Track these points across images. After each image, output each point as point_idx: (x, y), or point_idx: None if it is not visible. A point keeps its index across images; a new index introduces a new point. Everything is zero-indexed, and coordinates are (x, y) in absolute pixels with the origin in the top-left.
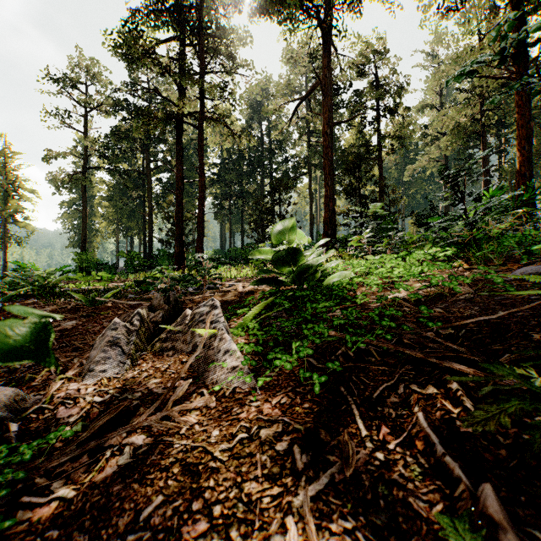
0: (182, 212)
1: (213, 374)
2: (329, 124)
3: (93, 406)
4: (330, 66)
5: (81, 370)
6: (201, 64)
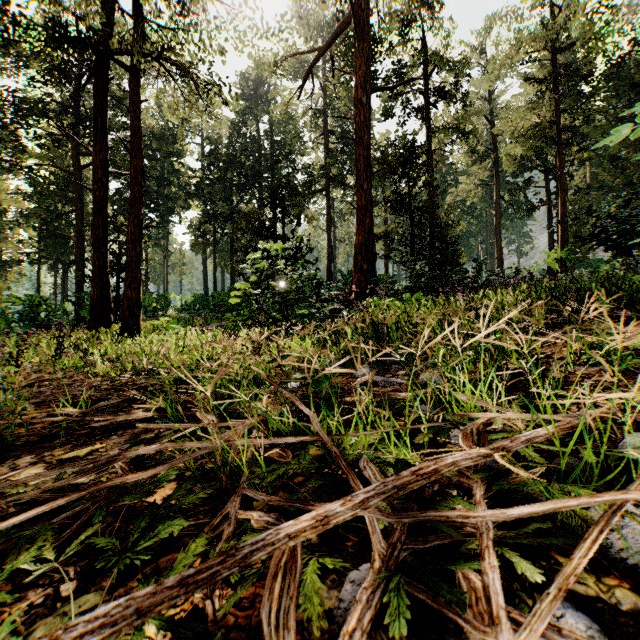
0: (104, 225)
1: None
2: (364, 88)
3: None
4: None
5: None
6: None
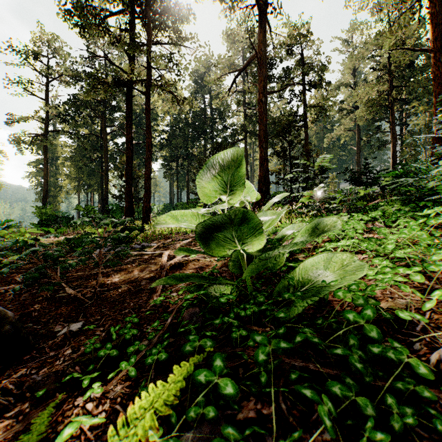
0: (131, 170)
1: None
2: (263, 93)
3: None
4: (265, 42)
5: None
6: (148, 36)
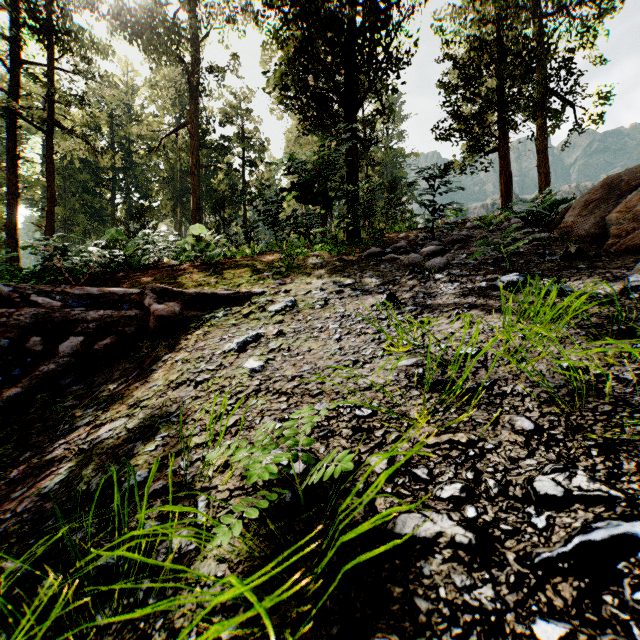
0: (17, 222)
1: None
2: (197, 166)
3: None
4: (198, 113)
5: None
6: (50, 63)
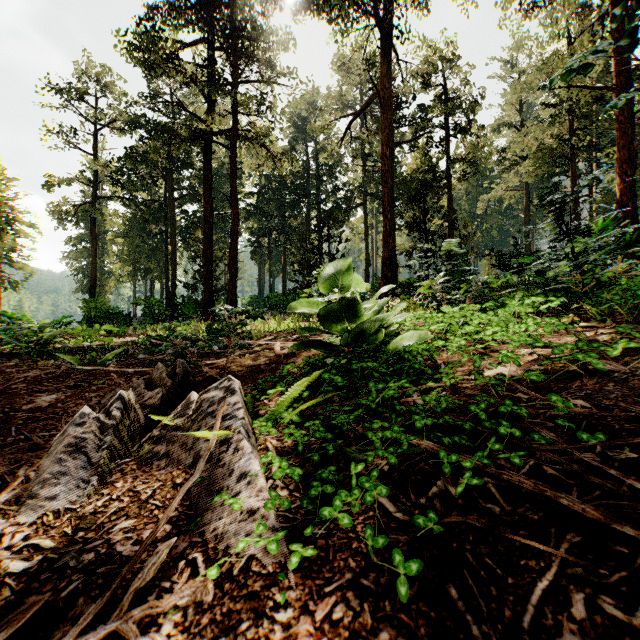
0: (210, 251)
1: (219, 516)
2: (388, 145)
3: (5, 583)
4: (390, 74)
5: (23, 491)
6: (234, 72)
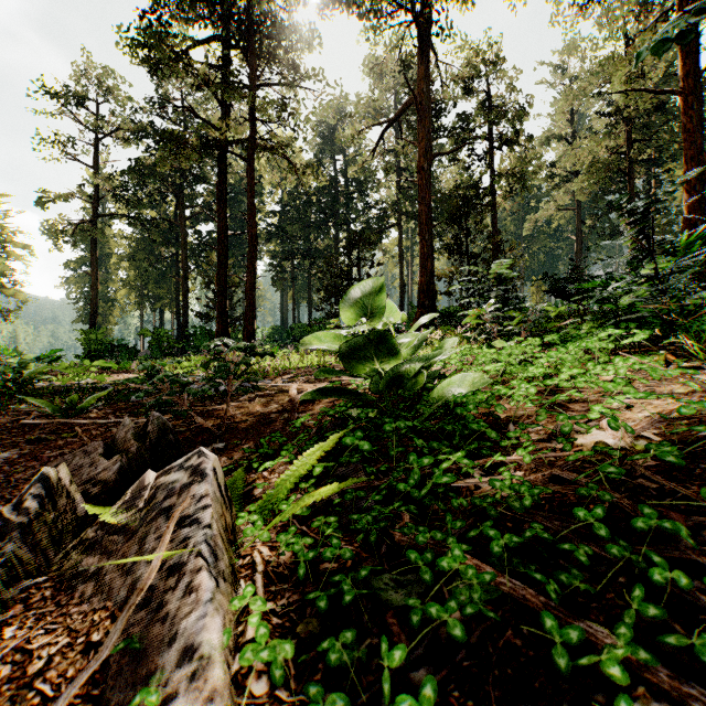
0: (225, 275)
1: None
2: (426, 157)
3: None
4: (428, 78)
5: None
6: (252, 73)
